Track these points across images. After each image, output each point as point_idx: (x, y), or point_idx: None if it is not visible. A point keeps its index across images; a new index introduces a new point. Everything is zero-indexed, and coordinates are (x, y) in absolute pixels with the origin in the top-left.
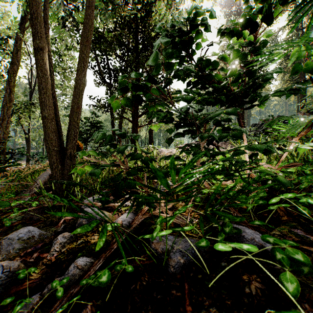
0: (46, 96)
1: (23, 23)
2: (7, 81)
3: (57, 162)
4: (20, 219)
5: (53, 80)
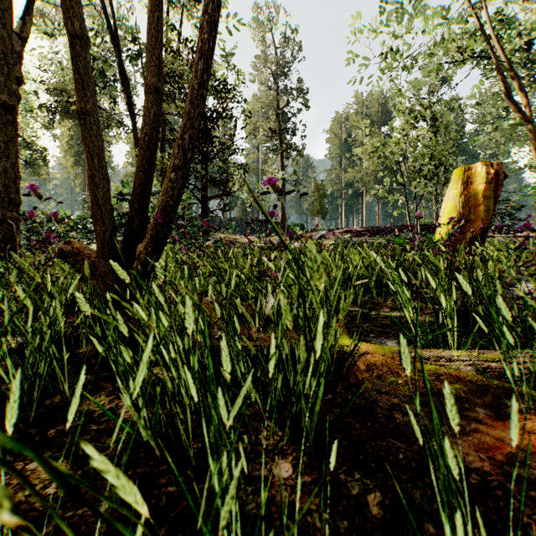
0: None
1: None
2: None
3: None
4: None
5: None
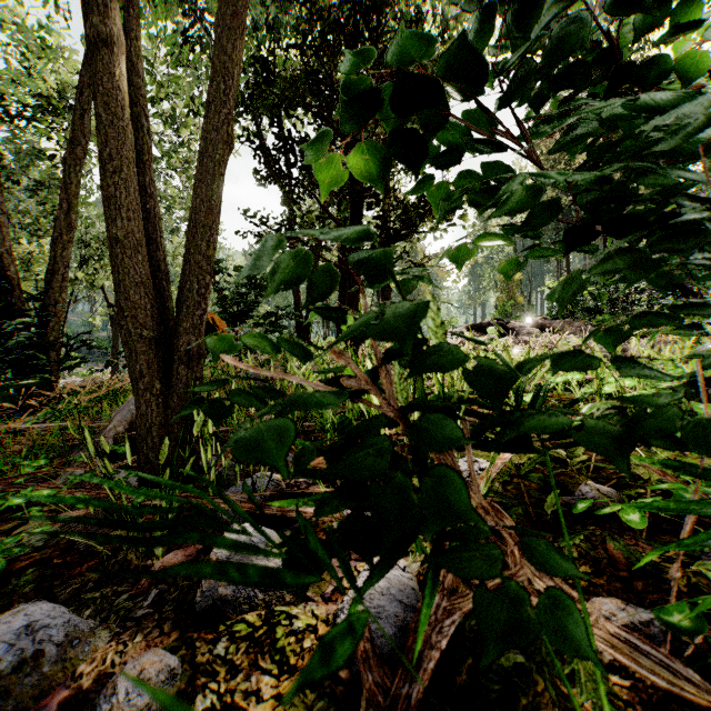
0: (120, 180)
1: None
2: (63, 185)
3: (151, 371)
4: (41, 545)
5: (148, 153)
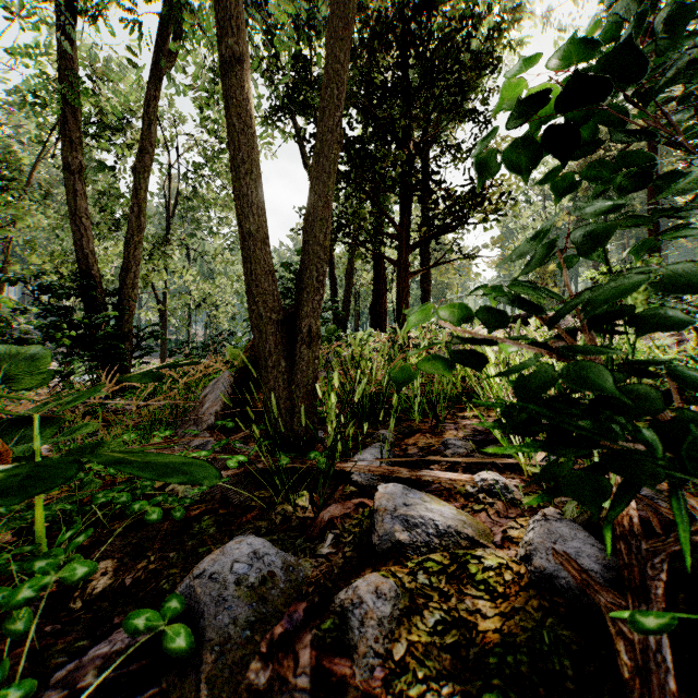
0: (250, 181)
1: (163, 68)
2: (134, 191)
3: (277, 351)
4: (198, 499)
5: None
